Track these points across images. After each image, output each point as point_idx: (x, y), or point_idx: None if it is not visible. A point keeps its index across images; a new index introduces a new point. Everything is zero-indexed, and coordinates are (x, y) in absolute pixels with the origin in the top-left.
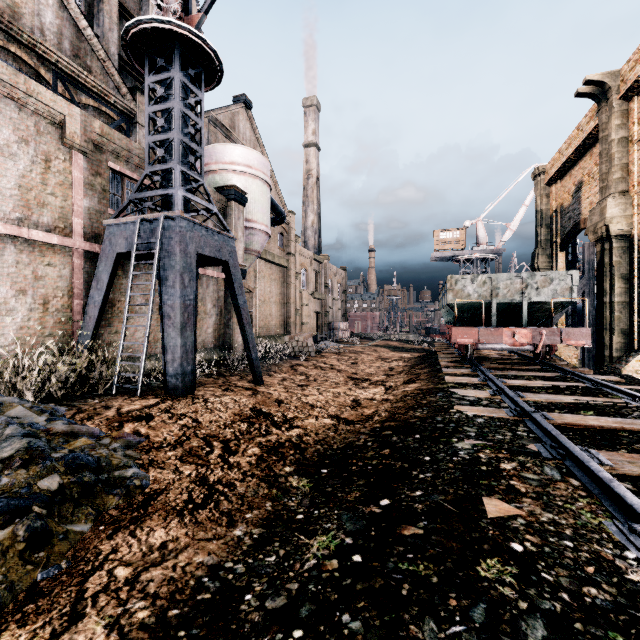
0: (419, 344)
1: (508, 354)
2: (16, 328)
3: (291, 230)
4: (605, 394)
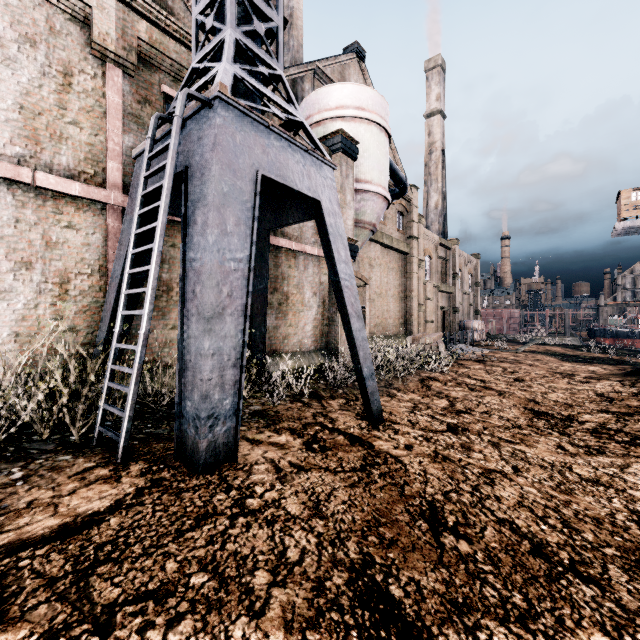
0: (596, 351)
1: None
2: (15, 318)
3: (412, 208)
4: None
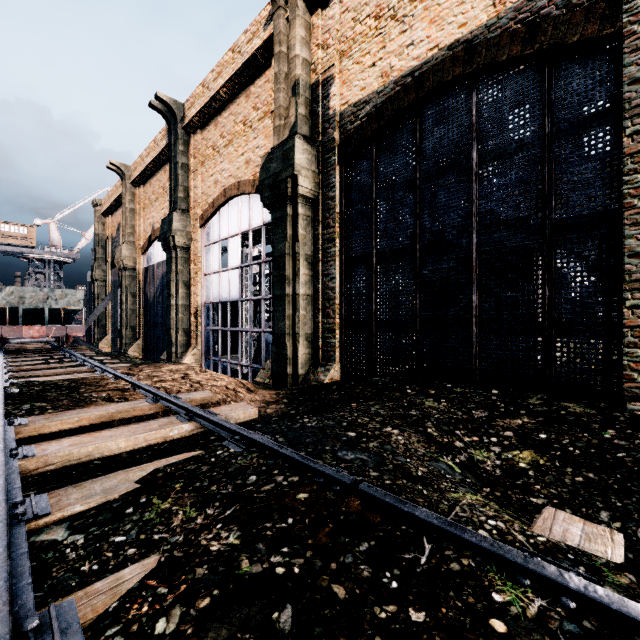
0: None
1: (46, 346)
2: None
3: None
4: (68, 358)
